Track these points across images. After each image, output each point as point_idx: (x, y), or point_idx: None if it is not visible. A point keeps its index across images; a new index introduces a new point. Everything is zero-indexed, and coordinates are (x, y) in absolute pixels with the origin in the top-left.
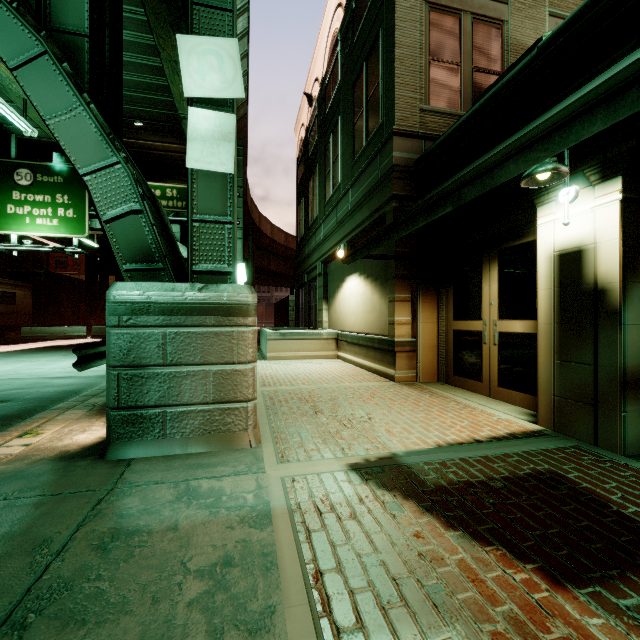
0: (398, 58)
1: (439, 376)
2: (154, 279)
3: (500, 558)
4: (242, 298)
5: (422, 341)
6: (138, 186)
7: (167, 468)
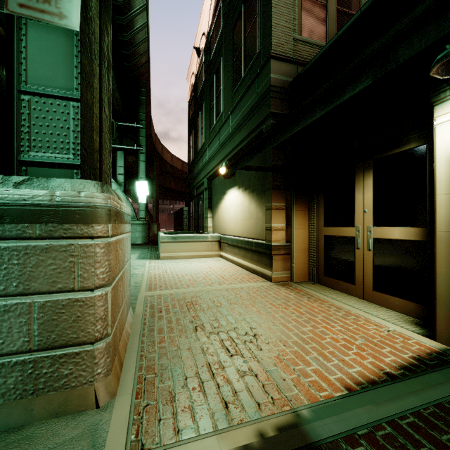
0: None
1: (310, 276)
2: None
3: None
4: (85, 198)
5: (295, 245)
6: None
7: None
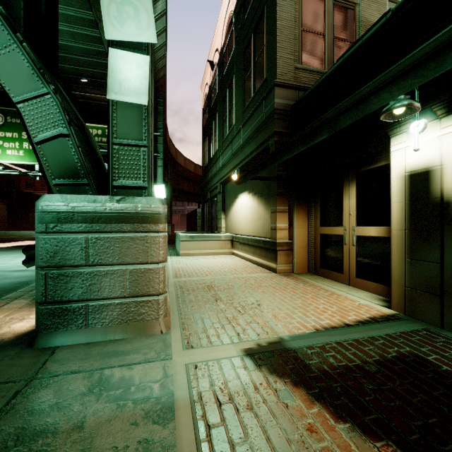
0: (278, 28)
1: (309, 268)
2: (79, 192)
3: None
4: (154, 208)
5: (296, 242)
6: (65, 114)
7: (86, 356)
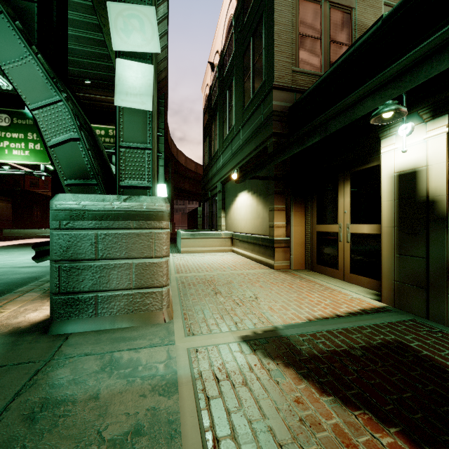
0: (276, 33)
1: (306, 265)
2: (89, 192)
3: (367, 422)
4: (158, 207)
5: (294, 239)
6: (76, 119)
7: (97, 341)
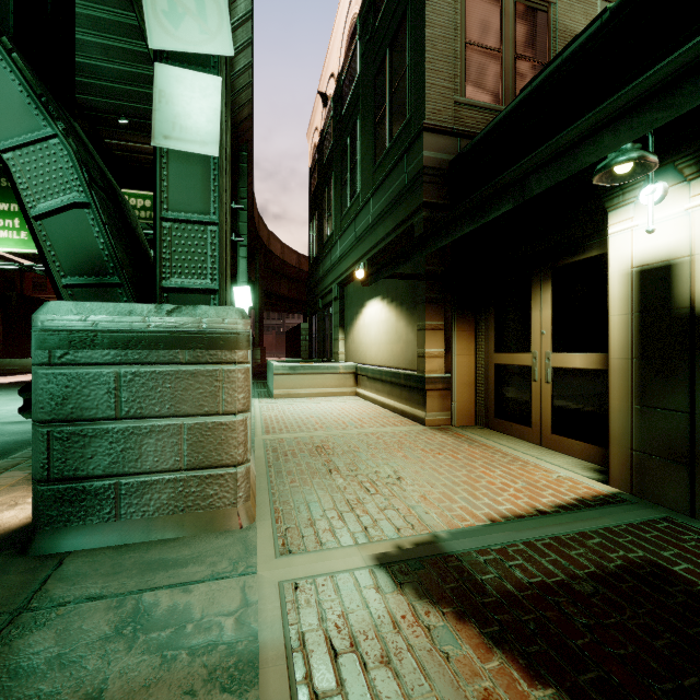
0: (429, 39)
1: (477, 418)
2: (107, 298)
3: None
4: (229, 325)
5: (457, 377)
6: (83, 170)
7: (115, 569)
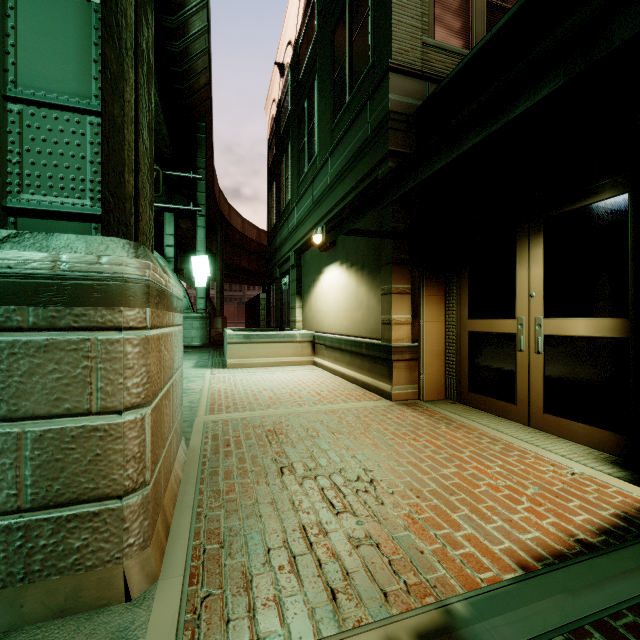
0: None
1: (447, 392)
2: None
3: None
4: (108, 266)
5: (426, 346)
6: None
7: None
